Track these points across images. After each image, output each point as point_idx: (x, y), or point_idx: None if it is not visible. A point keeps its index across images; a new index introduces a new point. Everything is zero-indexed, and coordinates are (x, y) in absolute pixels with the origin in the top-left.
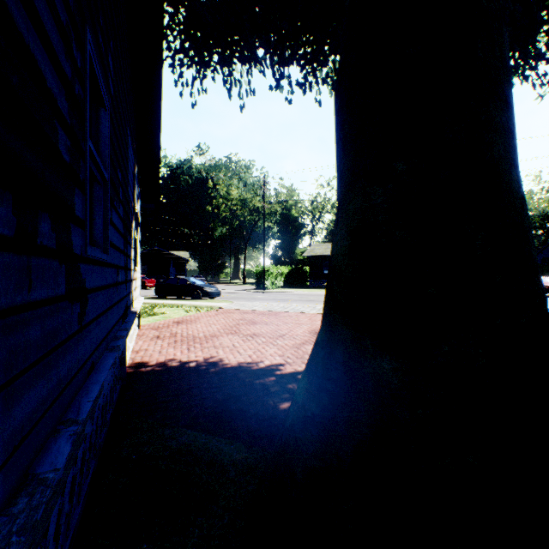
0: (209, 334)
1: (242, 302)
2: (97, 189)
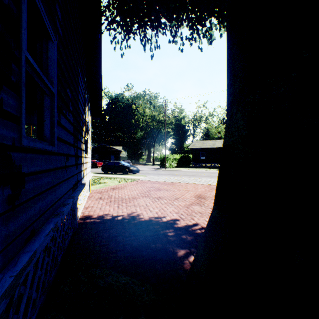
0: (131, 196)
1: (152, 176)
2: (46, 98)
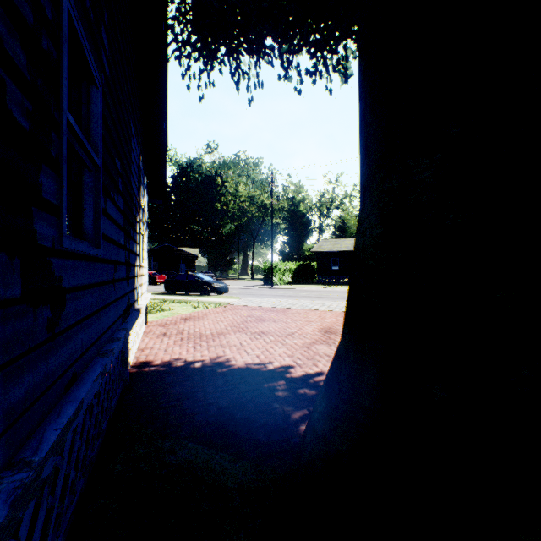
0: (216, 331)
1: (250, 298)
2: (87, 175)
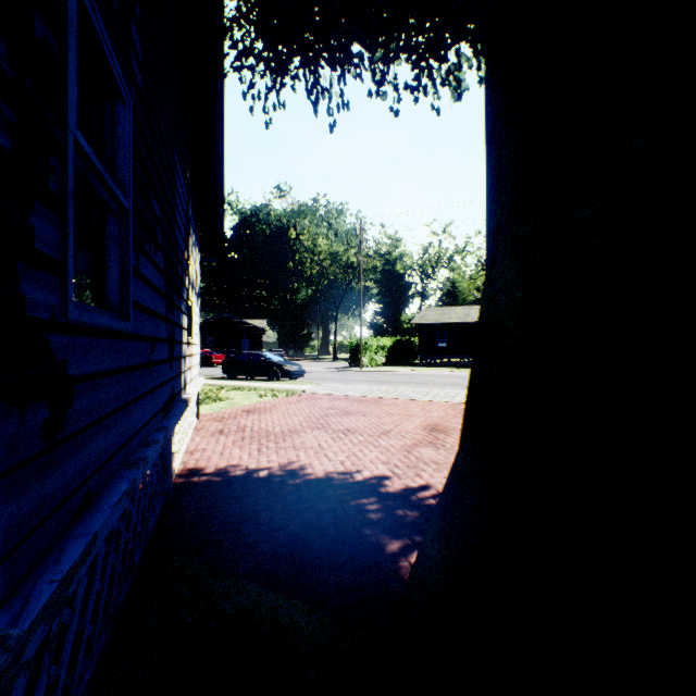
0: (288, 428)
1: (332, 384)
2: (111, 222)
